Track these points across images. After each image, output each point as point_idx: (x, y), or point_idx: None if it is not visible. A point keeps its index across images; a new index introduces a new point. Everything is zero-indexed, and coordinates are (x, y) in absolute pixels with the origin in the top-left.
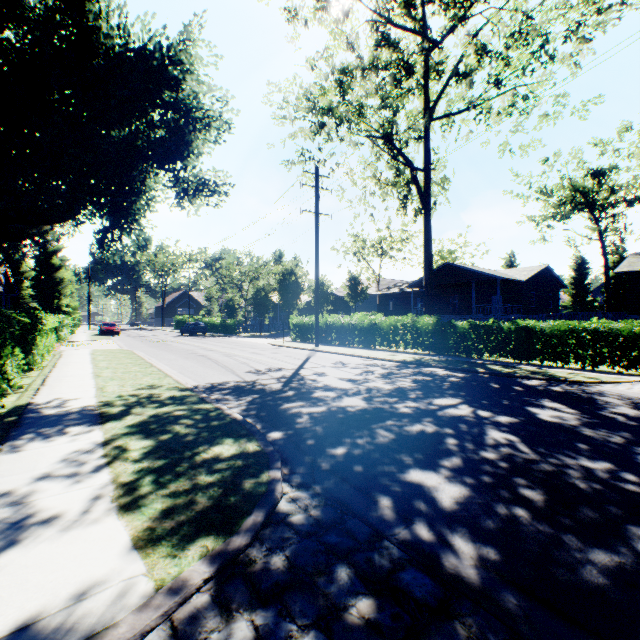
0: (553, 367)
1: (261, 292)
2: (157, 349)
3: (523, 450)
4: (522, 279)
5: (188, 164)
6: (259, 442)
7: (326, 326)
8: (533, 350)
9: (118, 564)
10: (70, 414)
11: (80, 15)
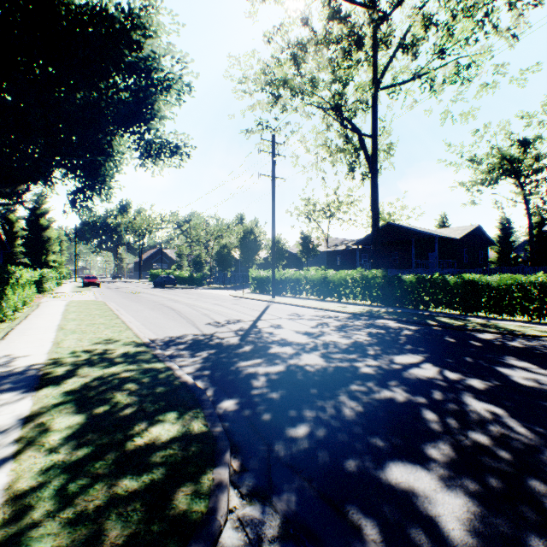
0: (500, 319)
1: (224, 249)
2: (128, 300)
3: (519, 430)
4: (457, 237)
5: (151, 126)
6: (206, 418)
7: (282, 279)
8: (479, 303)
9: None
10: (10, 376)
11: None
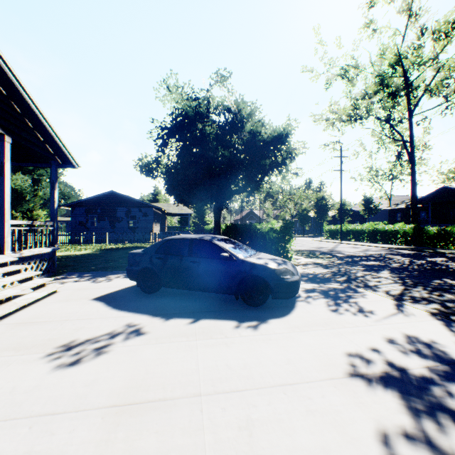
0: None
1: (303, 211)
2: None
3: (406, 262)
4: None
5: (286, 167)
6: (329, 256)
7: (346, 231)
8: None
9: (315, 260)
10: None
11: (260, 133)
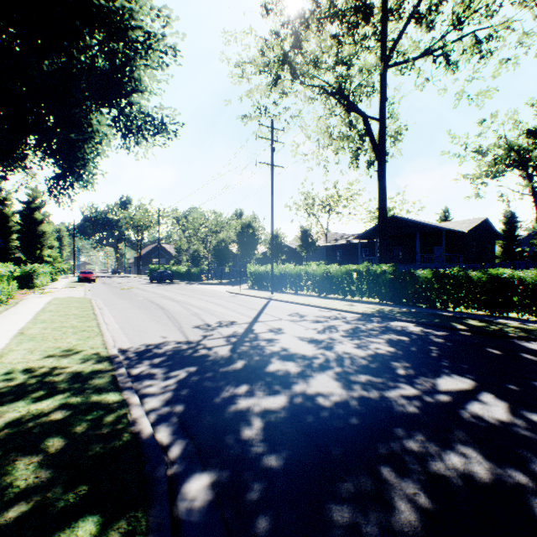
0: None
1: (222, 243)
2: (118, 297)
3: None
4: (464, 230)
5: (133, 100)
6: None
7: (281, 274)
8: (511, 302)
9: None
10: None
11: None
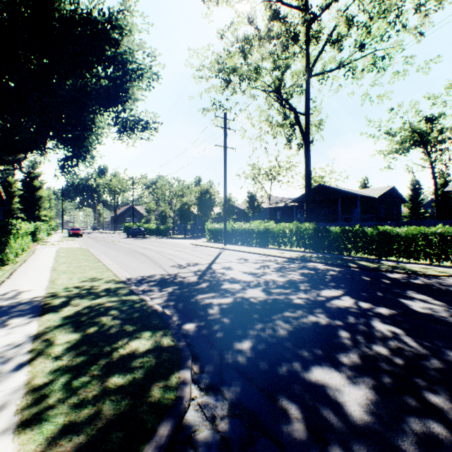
0: (408, 262)
1: (185, 206)
2: (107, 247)
3: (411, 344)
4: (375, 196)
5: (126, 107)
6: (173, 336)
7: (232, 230)
8: (391, 249)
9: None
10: (18, 305)
11: None
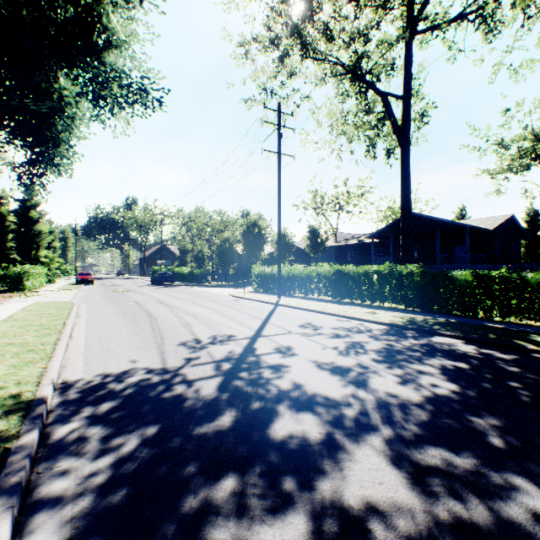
0: None
1: (226, 243)
2: (107, 301)
3: None
4: (489, 228)
5: (106, 60)
6: None
7: (289, 276)
8: None
9: None
10: None
11: None
